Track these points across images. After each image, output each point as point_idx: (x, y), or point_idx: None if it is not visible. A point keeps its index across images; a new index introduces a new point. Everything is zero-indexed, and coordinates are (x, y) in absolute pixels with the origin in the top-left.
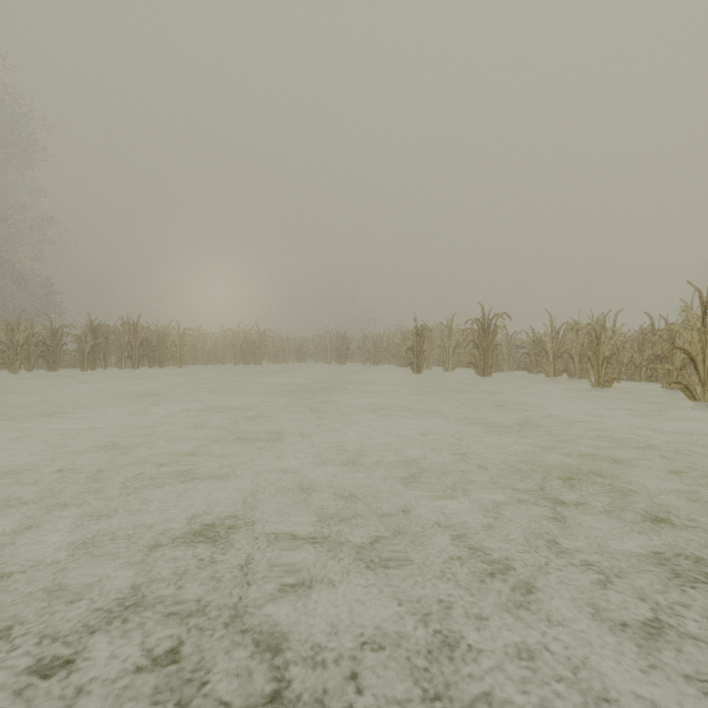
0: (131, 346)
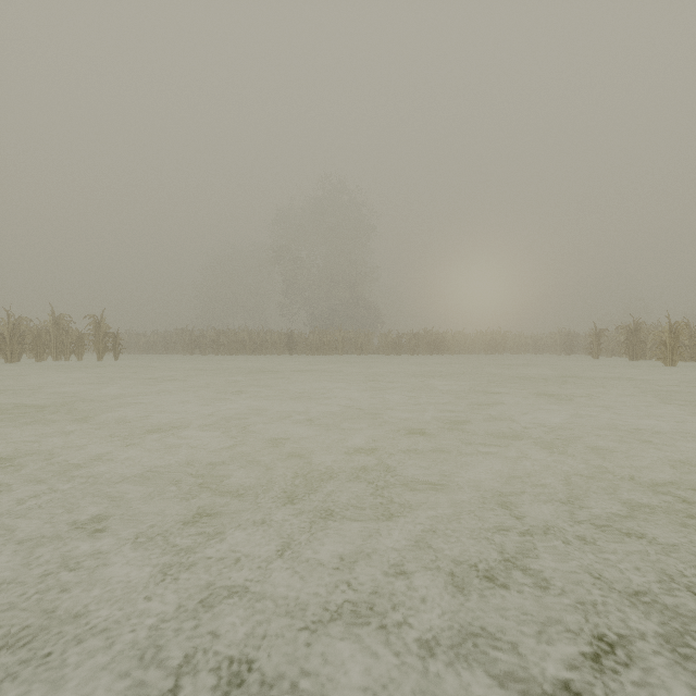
0: (429, 343)
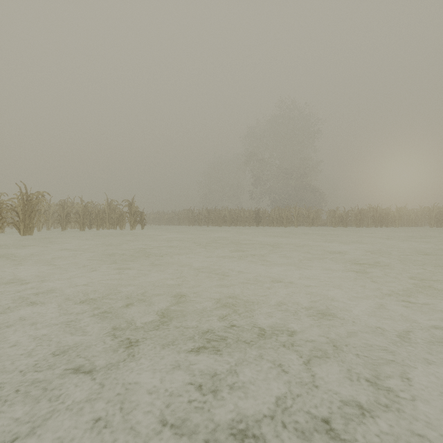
0: (374, 217)
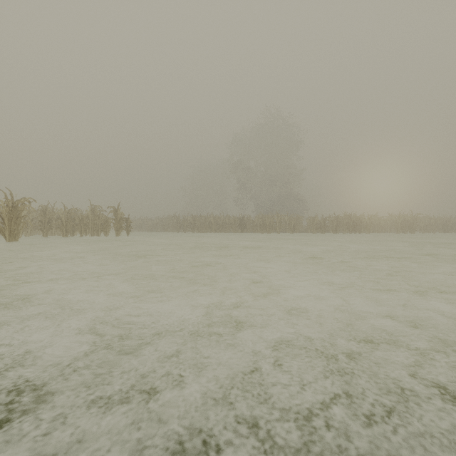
0: (348, 224)
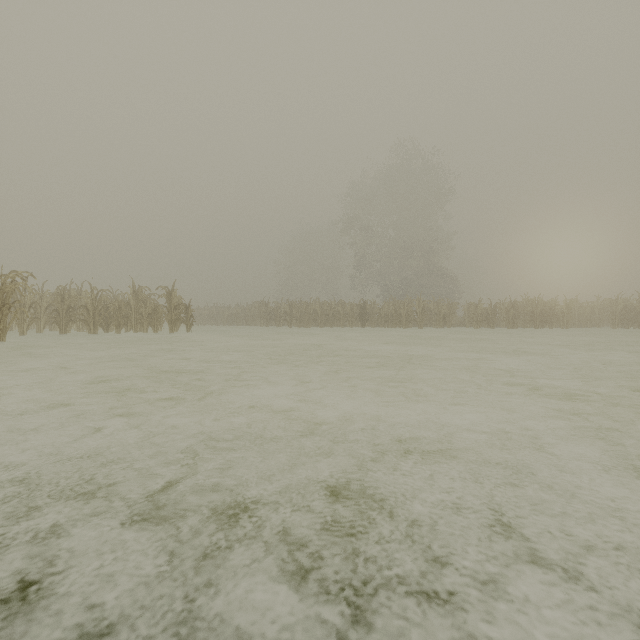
0: (533, 314)
